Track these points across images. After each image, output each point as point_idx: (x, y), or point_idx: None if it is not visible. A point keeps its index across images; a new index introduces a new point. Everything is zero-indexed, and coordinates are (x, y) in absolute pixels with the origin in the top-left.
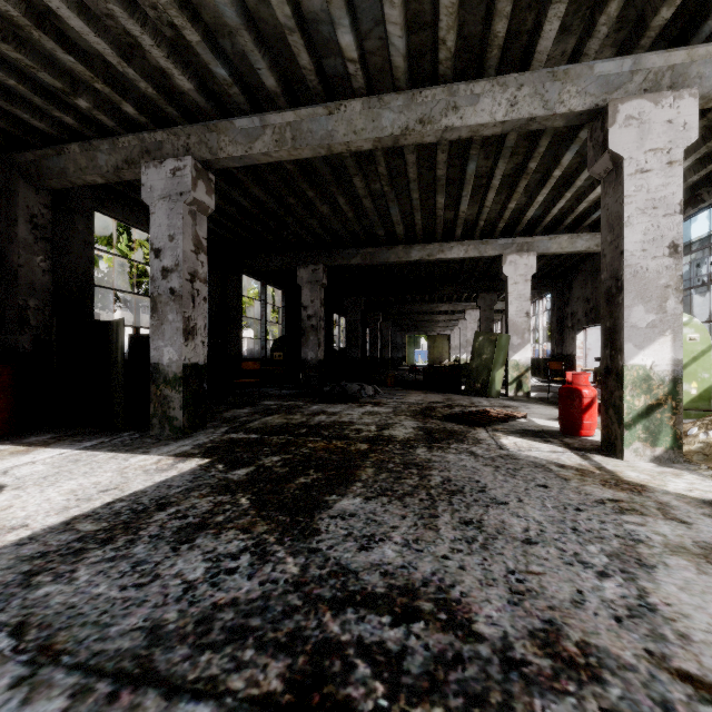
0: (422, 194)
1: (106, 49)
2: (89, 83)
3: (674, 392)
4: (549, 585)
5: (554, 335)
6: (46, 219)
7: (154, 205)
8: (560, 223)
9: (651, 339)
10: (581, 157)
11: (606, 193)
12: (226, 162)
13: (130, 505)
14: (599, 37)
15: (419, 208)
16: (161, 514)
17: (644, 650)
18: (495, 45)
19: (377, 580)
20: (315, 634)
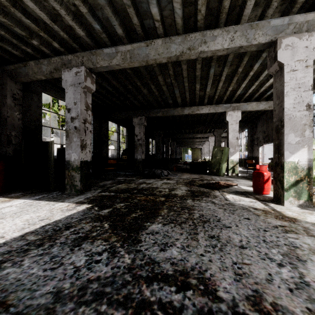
0: (189, 83)
1: (44, 16)
2: (37, 33)
3: (309, 174)
4: (254, 271)
5: (249, 148)
6: (19, 96)
7: (67, 88)
8: (252, 96)
9: (297, 149)
10: (262, 66)
11: (276, 81)
12: (100, 69)
13: (53, 227)
14: (273, 7)
15: (188, 90)
16: (67, 231)
17: (306, 308)
18: (224, 12)
19: (169, 267)
20: (137, 297)
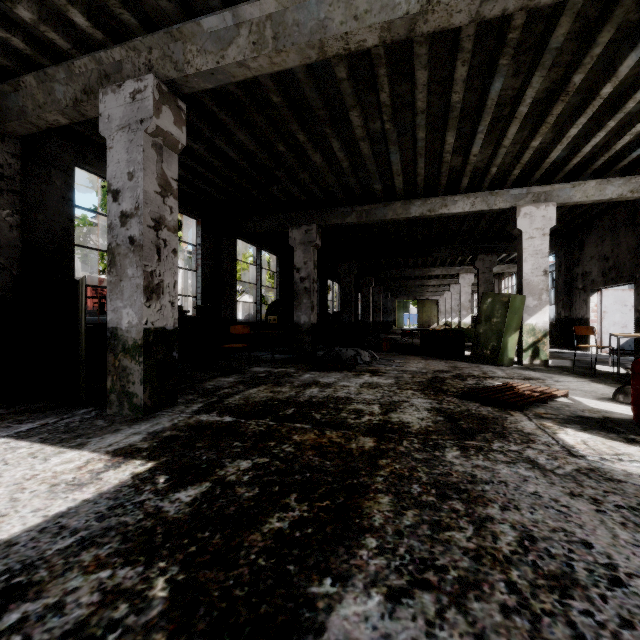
0: (428, 134)
1: None
2: None
3: None
4: None
5: (560, 297)
6: (13, 170)
7: (111, 138)
8: (587, 166)
9: None
10: None
11: None
12: (196, 82)
13: None
14: None
15: (424, 153)
16: None
17: None
18: None
19: None
20: None
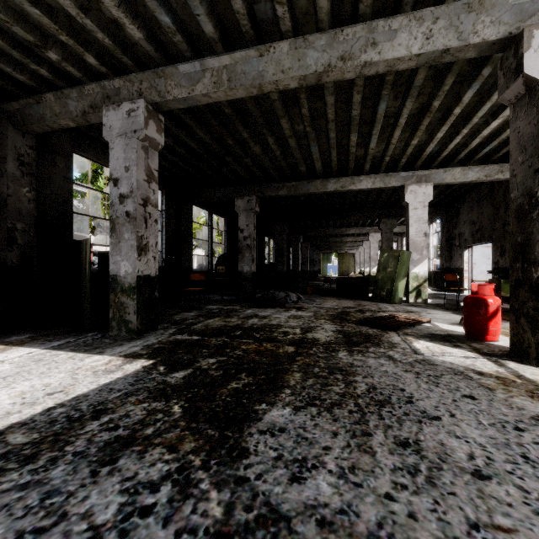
0: (338, 134)
1: (65, 0)
2: (57, 38)
3: None
4: None
5: (443, 252)
6: (31, 158)
7: (113, 141)
8: (454, 157)
9: None
10: (479, 95)
11: (517, 117)
12: (173, 104)
13: (68, 412)
14: None
15: (335, 146)
16: (94, 424)
17: None
18: None
19: (313, 533)
20: None
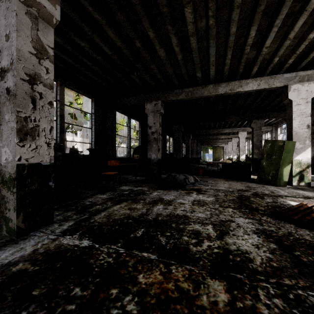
0: (237, 31)
1: None
2: None
3: None
4: None
5: None
6: None
7: None
8: None
9: None
10: None
11: None
12: None
13: None
14: None
15: (232, 46)
16: None
17: None
18: None
19: None
20: None
